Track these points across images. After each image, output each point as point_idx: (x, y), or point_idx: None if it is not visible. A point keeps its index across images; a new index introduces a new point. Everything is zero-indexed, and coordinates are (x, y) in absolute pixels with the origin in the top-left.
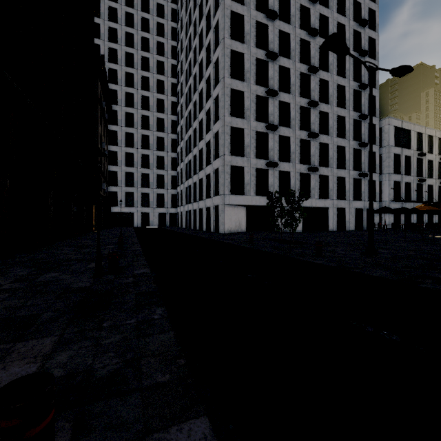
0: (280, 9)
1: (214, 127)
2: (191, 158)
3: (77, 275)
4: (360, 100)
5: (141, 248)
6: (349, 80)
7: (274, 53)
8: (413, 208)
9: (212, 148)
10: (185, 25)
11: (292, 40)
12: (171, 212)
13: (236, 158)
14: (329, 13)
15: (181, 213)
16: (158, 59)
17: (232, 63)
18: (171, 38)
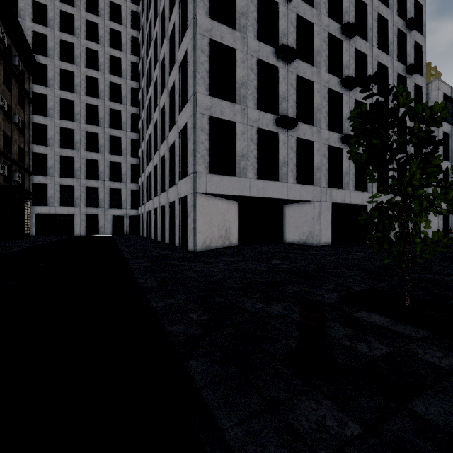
0: None
1: (180, 50)
2: (152, 130)
3: None
4: (404, 48)
5: None
6: (393, 12)
7: None
8: None
9: (177, 93)
10: None
11: None
12: (131, 215)
13: (219, 104)
14: None
15: (142, 216)
16: (112, 0)
17: None
18: None
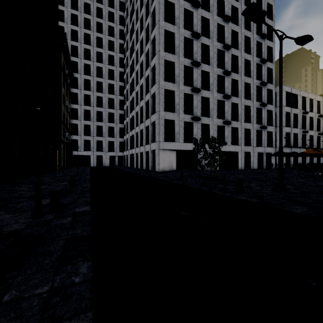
0: (202, 0)
1: (152, 89)
2: (134, 114)
3: (17, 215)
4: (261, 72)
5: (90, 185)
6: (253, 56)
7: (198, 33)
8: (302, 152)
9: (150, 106)
10: (129, 13)
11: (211, 24)
12: (119, 155)
13: (168, 114)
14: (238, 5)
15: (127, 156)
16: (109, 39)
17: (165, 40)
18: (119, 24)
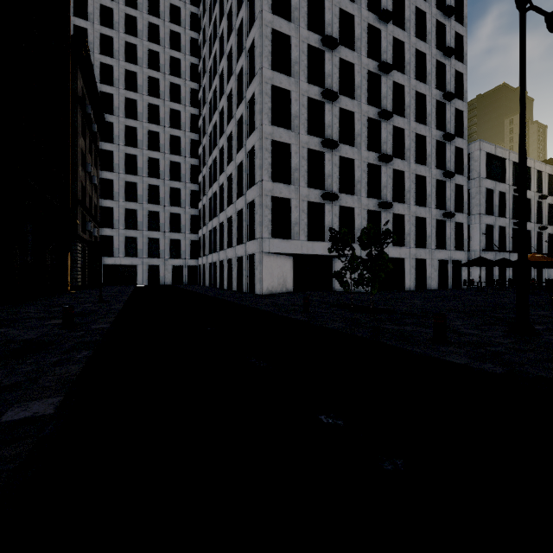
0: None
1: (248, 141)
2: (217, 190)
3: None
4: (444, 116)
5: (110, 325)
6: (431, 87)
7: (333, 38)
8: None
9: (245, 172)
10: (208, 6)
11: (357, 24)
12: (190, 265)
13: (279, 186)
14: None
15: (204, 267)
16: (172, 55)
17: (274, 49)
18: (191, 28)
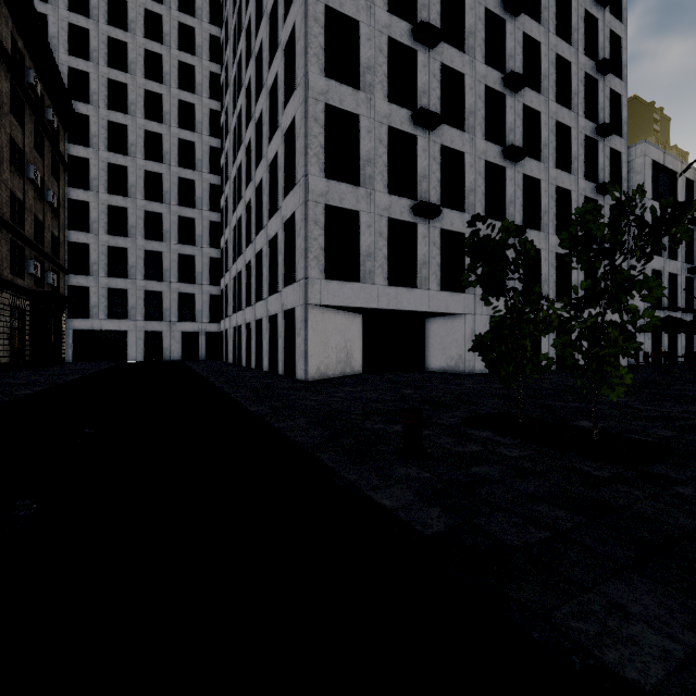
0: None
1: (285, 113)
2: (242, 212)
3: None
4: (594, 99)
5: None
6: (578, 51)
7: None
8: None
9: (281, 170)
10: None
11: None
12: (209, 331)
13: (338, 188)
14: None
15: (227, 333)
16: (182, 20)
17: None
18: None
